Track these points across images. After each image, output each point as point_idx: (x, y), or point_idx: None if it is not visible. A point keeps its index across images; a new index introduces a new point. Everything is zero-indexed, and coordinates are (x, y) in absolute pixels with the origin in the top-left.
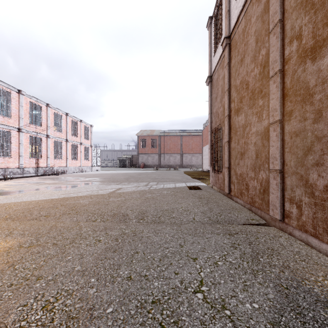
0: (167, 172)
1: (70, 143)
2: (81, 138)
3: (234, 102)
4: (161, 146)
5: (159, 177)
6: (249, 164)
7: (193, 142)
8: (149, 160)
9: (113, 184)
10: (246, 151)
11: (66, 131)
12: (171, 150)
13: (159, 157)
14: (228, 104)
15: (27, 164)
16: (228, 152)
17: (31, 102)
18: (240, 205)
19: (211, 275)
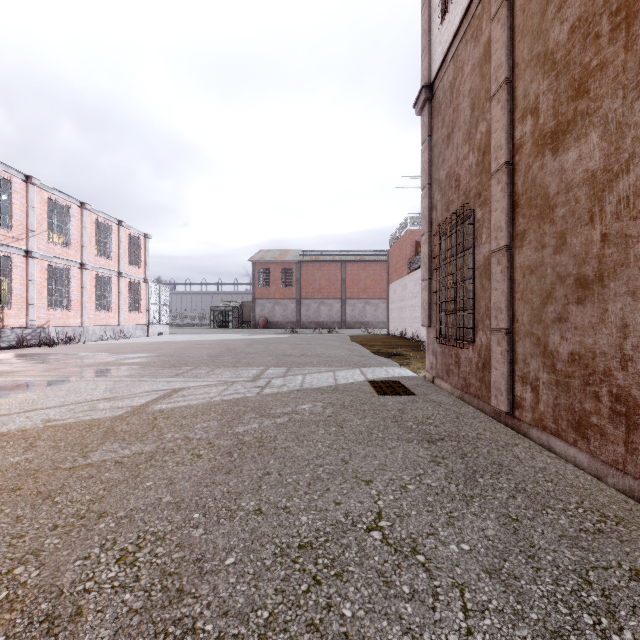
0: (315, 338)
1: (93, 272)
2: (121, 262)
3: (539, 112)
4: (301, 284)
5: (295, 350)
6: (639, 318)
7: (369, 275)
8: (278, 311)
9: (167, 374)
10: (619, 271)
11: (82, 244)
12: (323, 291)
13: (298, 305)
14: (508, 129)
15: None
16: (507, 281)
17: None
18: (596, 480)
19: None
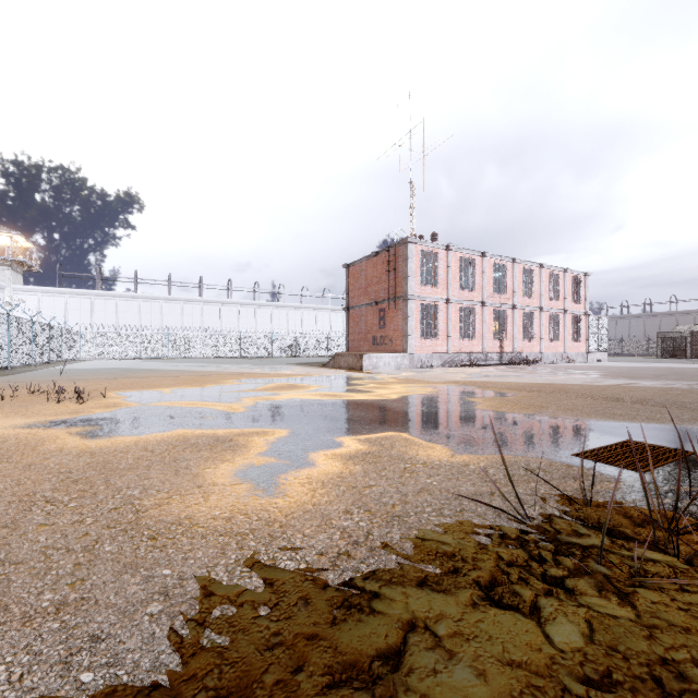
0: None
1: (547, 312)
2: (566, 302)
3: None
4: None
5: None
6: None
7: None
8: None
9: (622, 379)
10: None
11: (540, 294)
12: None
13: None
14: None
15: (490, 348)
16: None
17: (494, 263)
18: None
19: (664, 417)
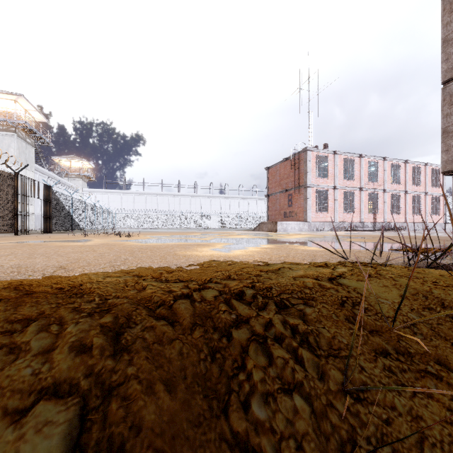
0: None
1: (410, 194)
2: (426, 186)
3: None
4: None
5: None
6: None
7: None
8: None
9: None
10: None
11: (405, 181)
12: None
13: None
14: None
15: (366, 219)
16: None
17: (369, 161)
18: None
19: None
